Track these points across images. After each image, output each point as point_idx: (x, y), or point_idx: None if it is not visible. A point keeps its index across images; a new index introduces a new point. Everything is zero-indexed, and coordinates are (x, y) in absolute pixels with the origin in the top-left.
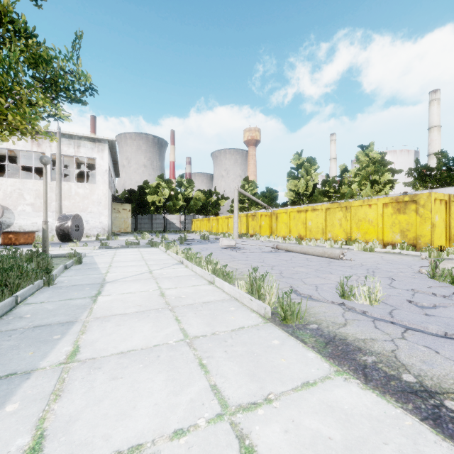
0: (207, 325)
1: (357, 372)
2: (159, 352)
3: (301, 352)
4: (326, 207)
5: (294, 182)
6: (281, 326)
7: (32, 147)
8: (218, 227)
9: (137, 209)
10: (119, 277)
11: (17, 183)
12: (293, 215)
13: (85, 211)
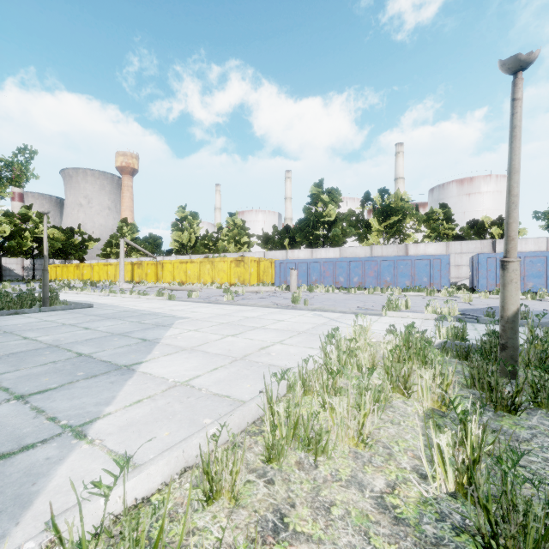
0: (148, 301)
1: (184, 301)
2: (141, 303)
3: (174, 301)
4: (200, 261)
5: (179, 234)
6: (169, 300)
7: None
8: (92, 275)
9: None
10: (84, 300)
11: None
12: (177, 265)
13: None
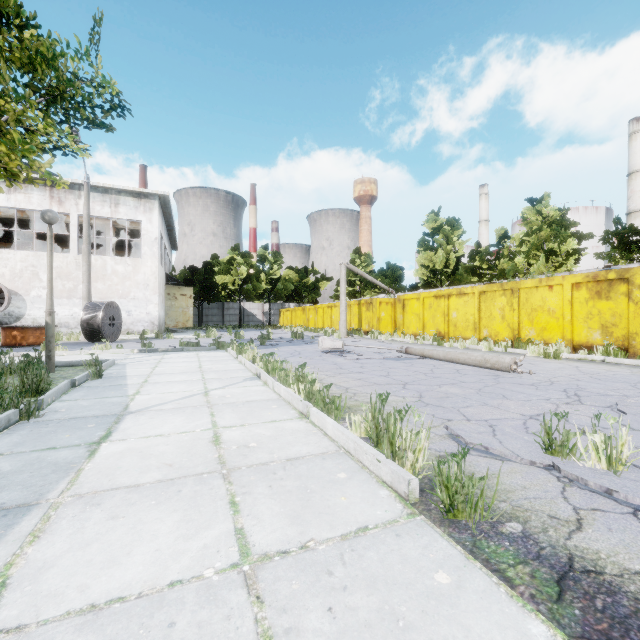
0: (291, 520)
1: None
2: (176, 608)
3: (512, 620)
4: (480, 290)
5: (428, 255)
6: (445, 527)
7: (51, 206)
8: (316, 320)
9: (202, 295)
10: (153, 402)
11: (30, 257)
12: (428, 302)
13: (126, 297)
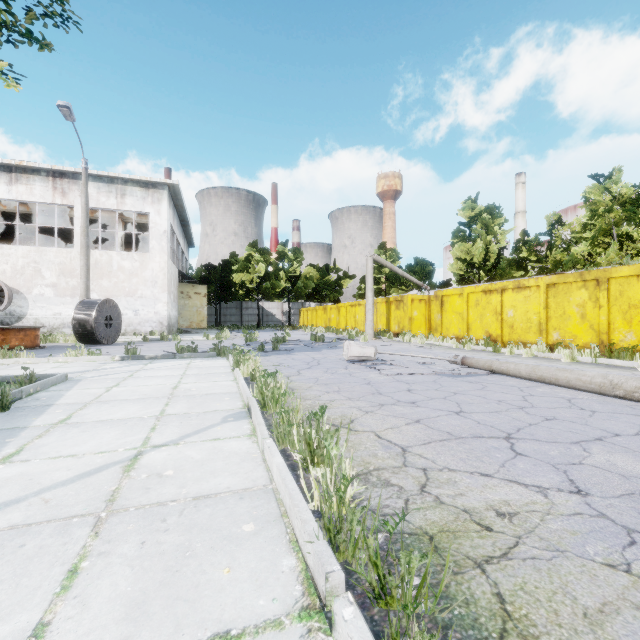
0: None
1: None
2: None
3: None
4: (548, 282)
5: (465, 246)
6: None
7: (54, 198)
8: (339, 320)
9: (219, 294)
10: None
11: (32, 253)
12: (474, 298)
13: (133, 295)
